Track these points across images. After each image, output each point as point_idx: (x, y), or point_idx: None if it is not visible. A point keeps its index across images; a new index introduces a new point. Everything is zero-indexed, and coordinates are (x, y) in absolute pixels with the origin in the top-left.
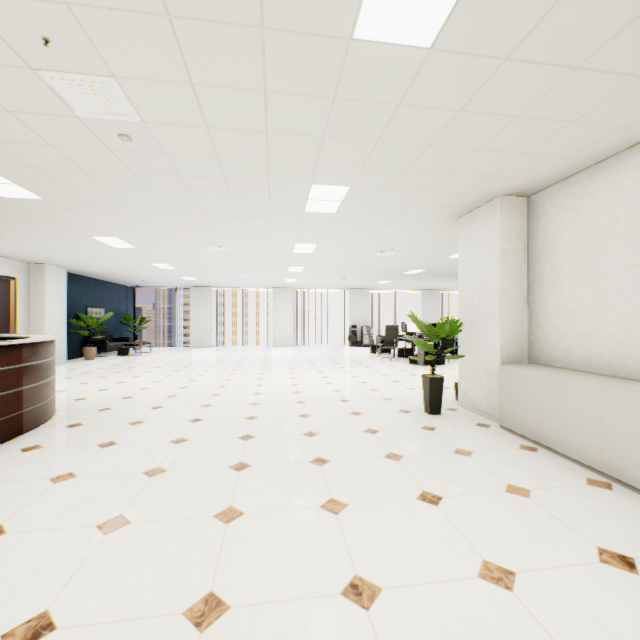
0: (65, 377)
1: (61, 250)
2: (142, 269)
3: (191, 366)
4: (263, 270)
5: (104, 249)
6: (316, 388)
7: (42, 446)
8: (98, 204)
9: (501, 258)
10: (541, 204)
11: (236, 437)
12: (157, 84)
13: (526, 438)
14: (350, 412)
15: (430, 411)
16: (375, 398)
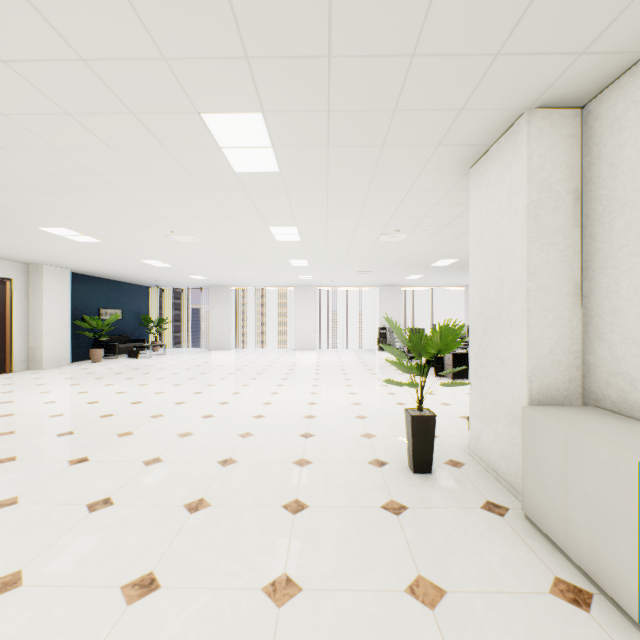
0: (40, 383)
1: (35, 247)
2: (140, 267)
3: (181, 373)
4: (264, 265)
5: (73, 244)
6: (288, 411)
7: None
8: None
9: (529, 218)
10: (607, 112)
11: (85, 503)
12: None
13: (570, 559)
14: (296, 459)
15: (414, 468)
16: (352, 433)
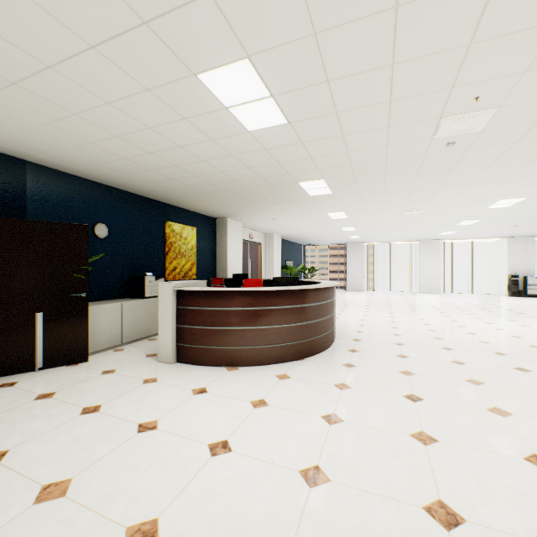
0: None
1: (295, 224)
2: (328, 232)
3: (371, 305)
4: (430, 226)
5: (323, 221)
6: (532, 335)
7: (358, 350)
8: (363, 191)
9: None
10: None
11: (510, 368)
12: (531, 102)
13: None
14: None
15: None
16: None
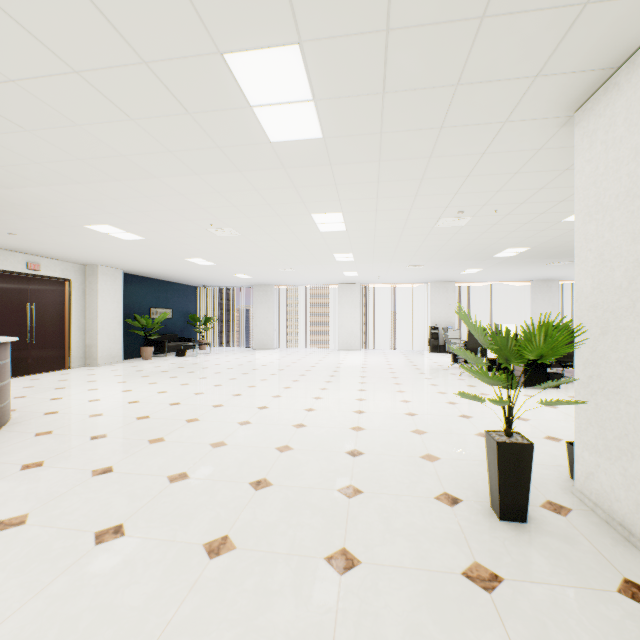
0: (91, 380)
1: (86, 247)
2: (185, 266)
3: (224, 372)
4: (307, 261)
5: (119, 243)
6: (332, 420)
7: None
8: (15, 170)
9: None
10: None
11: (94, 530)
12: None
13: None
14: (342, 486)
15: (500, 513)
16: (409, 453)
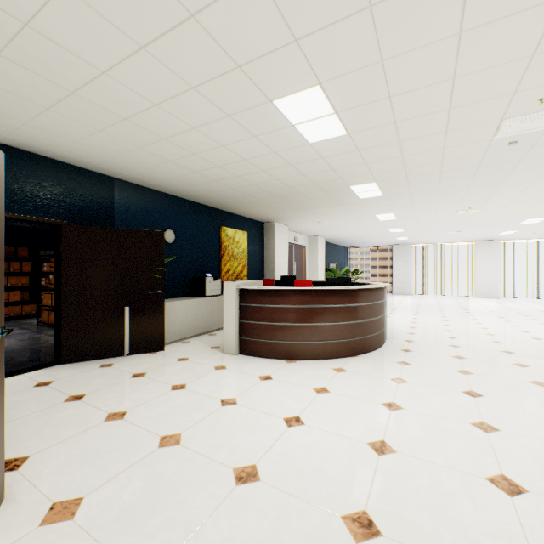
0: None
1: (340, 226)
2: (374, 234)
3: (421, 309)
4: (488, 225)
5: (370, 222)
6: None
7: (411, 350)
8: (415, 193)
9: None
10: None
11: None
12: None
13: None
14: None
15: None
16: None
